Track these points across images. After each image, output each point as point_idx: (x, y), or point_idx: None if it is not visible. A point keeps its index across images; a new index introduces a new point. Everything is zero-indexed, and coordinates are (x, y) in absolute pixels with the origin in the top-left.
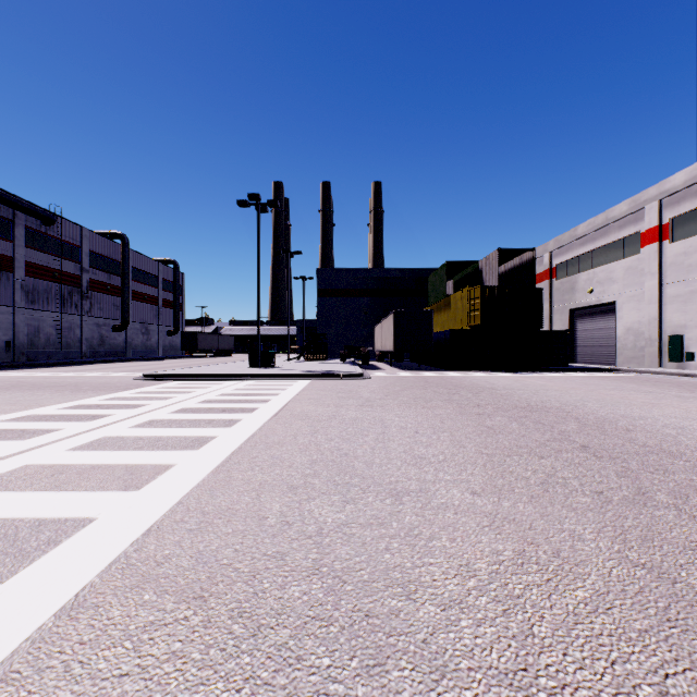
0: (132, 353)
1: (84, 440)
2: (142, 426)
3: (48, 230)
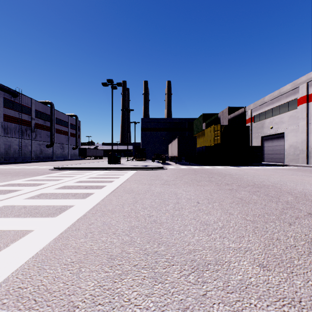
0: (55, 157)
1: None
2: (32, 198)
3: (15, 99)
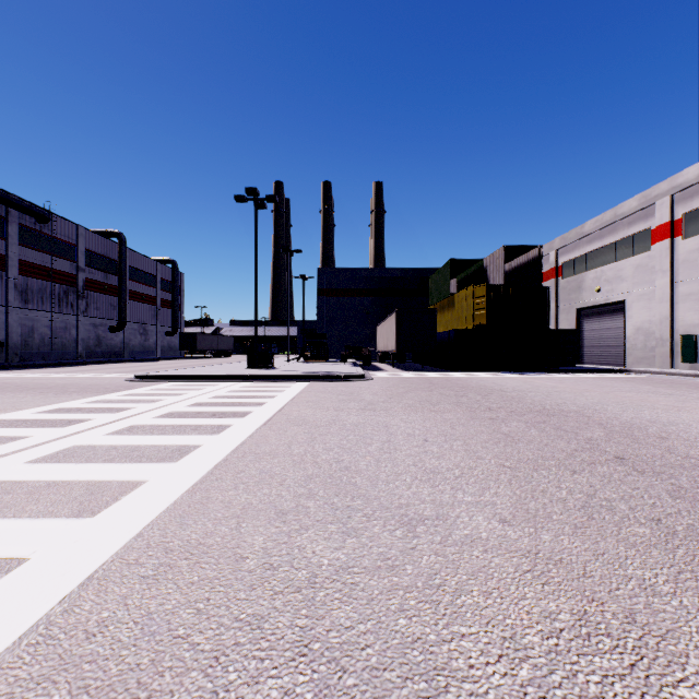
0: (129, 354)
1: (50, 450)
2: (120, 433)
3: (43, 228)
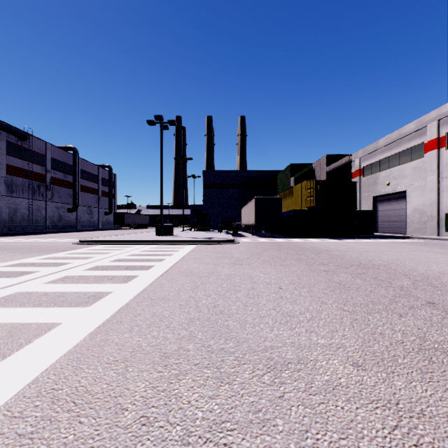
0: (80, 226)
1: None
2: (54, 282)
3: (23, 144)
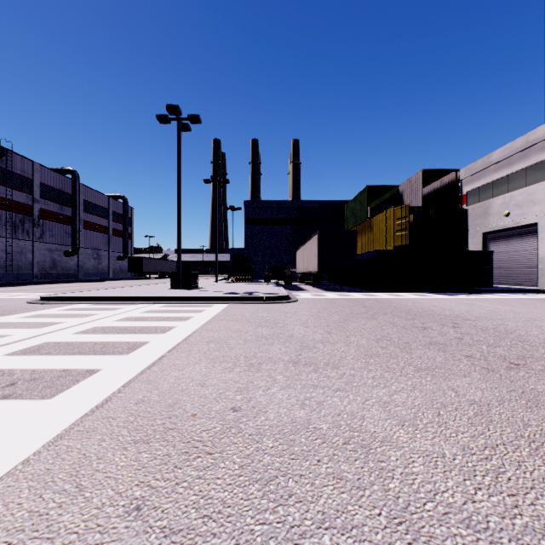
0: (84, 275)
1: None
2: None
3: None
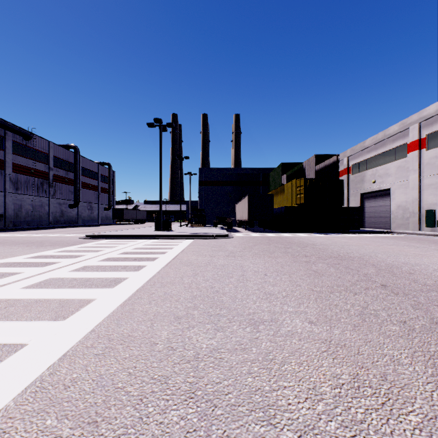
0: (81, 221)
1: (35, 280)
2: (78, 270)
3: (27, 143)
